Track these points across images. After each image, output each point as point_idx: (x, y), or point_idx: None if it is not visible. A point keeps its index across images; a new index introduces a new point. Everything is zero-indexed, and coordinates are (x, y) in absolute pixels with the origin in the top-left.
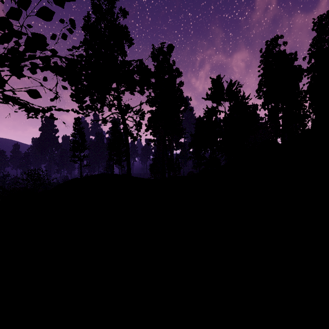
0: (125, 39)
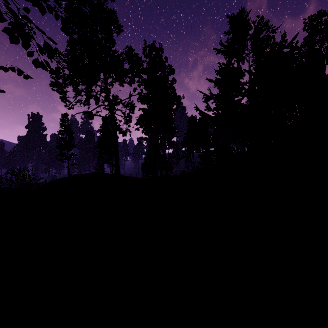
0: (113, 25)
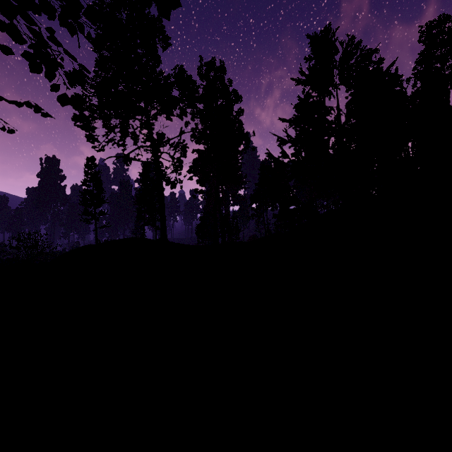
0: (157, 37)
